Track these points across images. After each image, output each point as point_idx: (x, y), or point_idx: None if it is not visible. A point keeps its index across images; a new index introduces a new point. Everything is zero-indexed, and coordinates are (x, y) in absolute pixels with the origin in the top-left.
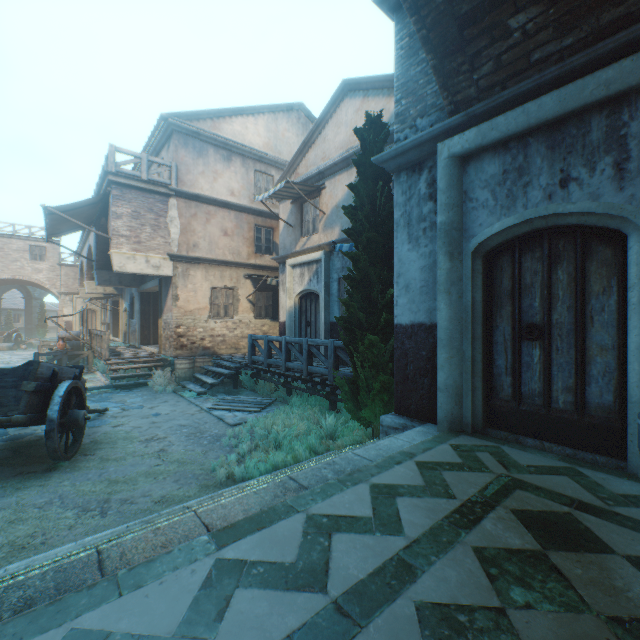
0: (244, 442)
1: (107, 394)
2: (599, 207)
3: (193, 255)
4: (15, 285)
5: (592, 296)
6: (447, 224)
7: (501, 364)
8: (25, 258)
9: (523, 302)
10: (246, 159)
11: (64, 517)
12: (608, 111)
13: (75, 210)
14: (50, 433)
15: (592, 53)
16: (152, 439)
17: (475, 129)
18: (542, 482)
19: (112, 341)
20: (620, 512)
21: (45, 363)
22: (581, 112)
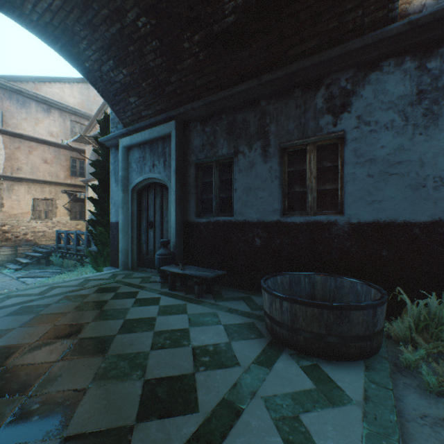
0: None
1: None
2: (161, 177)
3: (17, 176)
4: None
5: (164, 210)
6: (122, 177)
7: (143, 239)
8: None
9: (149, 212)
10: (63, 112)
11: None
12: (163, 141)
13: None
14: None
15: (156, 119)
16: None
17: (129, 137)
18: (129, 280)
19: None
20: (140, 284)
21: None
22: (157, 139)
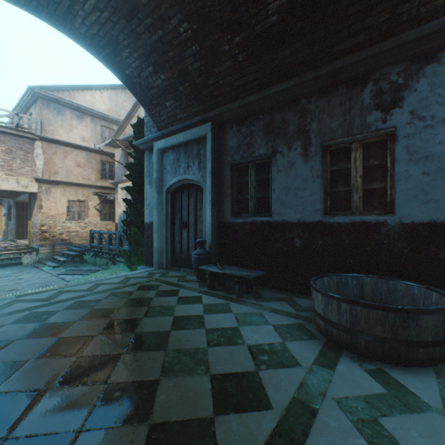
0: None
1: None
2: (195, 178)
3: (54, 179)
4: None
5: (198, 211)
6: (157, 178)
7: (177, 239)
8: None
9: (182, 213)
10: (94, 118)
11: None
12: (197, 143)
13: None
14: None
15: (191, 122)
16: (13, 290)
17: (164, 140)
18: (166, 279)
19: None
20: (178, 283)
21: None
22: (192, 142)
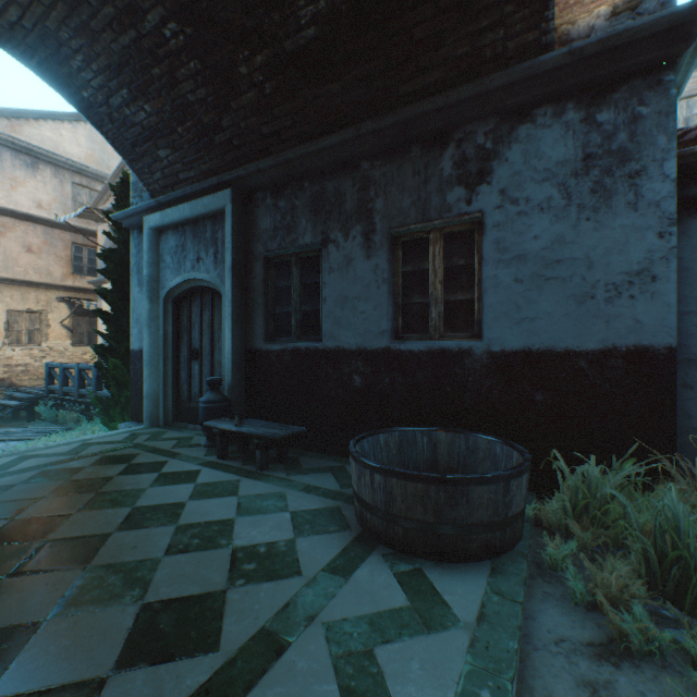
0: None
1: None
2: (210, 278)
3: None
4: None
5: (216, 331)
6: (149, 277)
7: (184, 377)
8: None
9: (192, 334)
10: (61, 169)
11: None
12: (213, 222)
13: None
14: None
15: (202, 185)
16: None
17: (160, 213)
18: (155, 444)
19: None
20: (172, 450)
21: None
22: (204, 218)
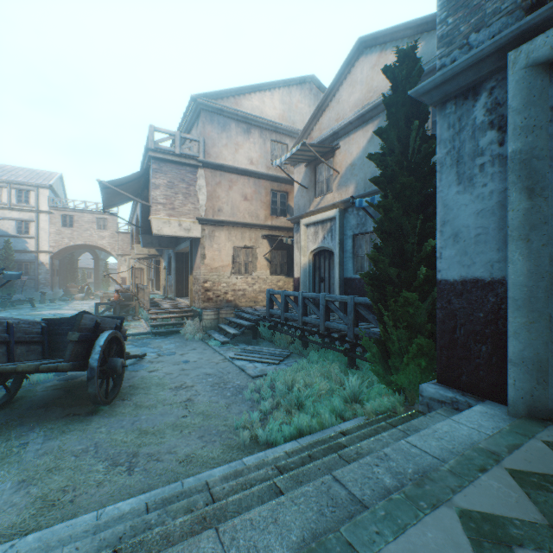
0: (265, 397)
1: (147, 340)
2: None
3: (218, 218)
4: (87, 249)
5: None
6: (524, 152)
7: None
8: (93, 228)
9: None
10: (263, 130)
11: (95, 470)
12: None
13: (123, 184)
14: (91, 380)
15: None
16: (181, 387)
17: None
18: None
19: (154, 293)
20: None
21: (88, 315)
22: None
